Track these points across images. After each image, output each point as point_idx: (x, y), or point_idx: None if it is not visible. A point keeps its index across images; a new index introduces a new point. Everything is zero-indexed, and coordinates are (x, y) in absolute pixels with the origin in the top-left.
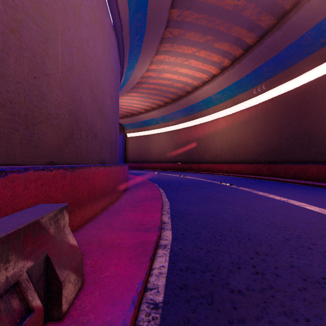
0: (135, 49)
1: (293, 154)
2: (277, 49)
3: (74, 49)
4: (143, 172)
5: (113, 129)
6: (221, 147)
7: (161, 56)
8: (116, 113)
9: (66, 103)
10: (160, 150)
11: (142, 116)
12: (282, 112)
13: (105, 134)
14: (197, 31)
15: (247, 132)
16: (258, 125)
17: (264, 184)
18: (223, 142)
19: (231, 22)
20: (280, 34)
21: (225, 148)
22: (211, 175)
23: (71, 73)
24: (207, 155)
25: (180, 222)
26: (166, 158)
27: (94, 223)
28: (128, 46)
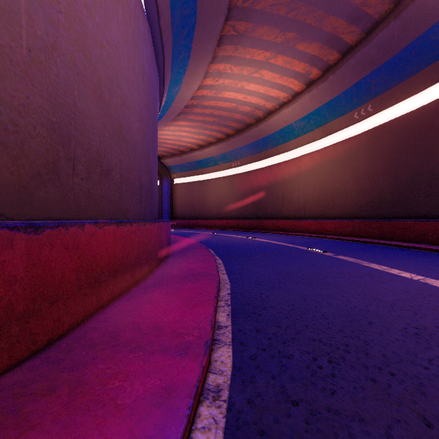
0: (181, 52)
1: (416, 206)
2: (393, 49)
3: (59, 15)
4: (195, 232)
5: (145, 166)
6: (306, 197)
7: (220, 65)
8: (151, 143)
9: (41, 107)
10: (220, 201)
11: (194, 155)
12: (398, 144)
13: (127, 172)
14: (272, 26)
15: (344, 174)
16: (361, 163)
17: (374, 250)
18: (309, 189)
19: (324, 9)
20: (398, 25)
21: (312, 198)
22: (292, 237)
23: (51, 55)
24: (286, 208)
25: (249, 326)
26: (227, 212)
27: (86, 331)
28: (169, 45)
